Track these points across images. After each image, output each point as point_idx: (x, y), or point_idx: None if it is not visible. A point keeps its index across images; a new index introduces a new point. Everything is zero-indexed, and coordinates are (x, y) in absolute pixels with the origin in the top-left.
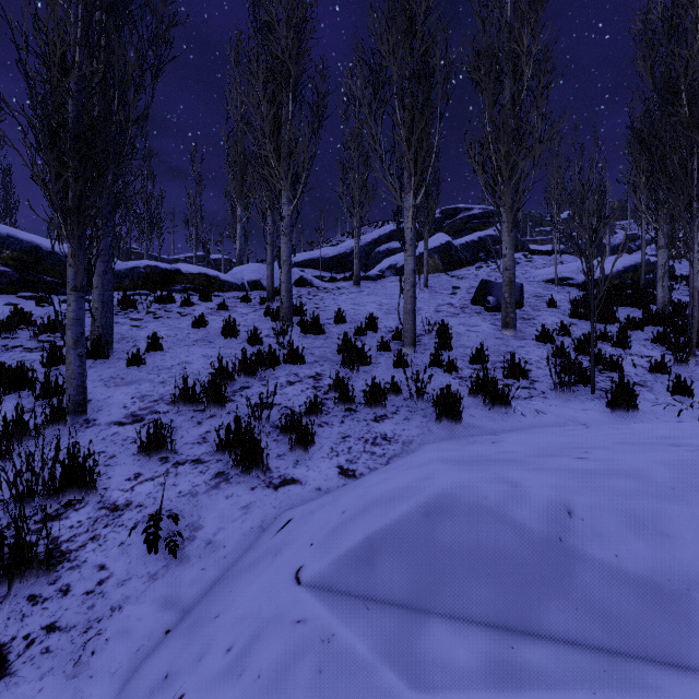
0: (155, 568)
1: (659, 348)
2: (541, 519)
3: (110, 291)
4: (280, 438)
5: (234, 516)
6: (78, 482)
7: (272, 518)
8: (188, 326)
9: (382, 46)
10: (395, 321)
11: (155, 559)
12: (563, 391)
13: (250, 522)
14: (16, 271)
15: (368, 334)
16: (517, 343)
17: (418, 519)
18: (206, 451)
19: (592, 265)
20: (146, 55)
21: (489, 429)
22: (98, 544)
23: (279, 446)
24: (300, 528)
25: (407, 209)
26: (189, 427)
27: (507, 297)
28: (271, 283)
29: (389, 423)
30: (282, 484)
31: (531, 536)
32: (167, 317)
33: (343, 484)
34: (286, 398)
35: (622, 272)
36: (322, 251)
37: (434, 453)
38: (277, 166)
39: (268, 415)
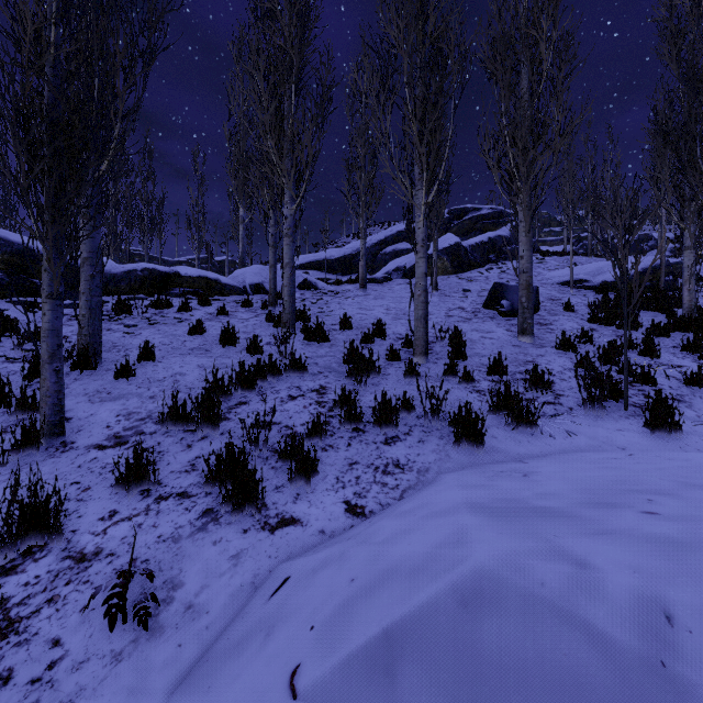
0: (121, 644)
1: (690, 357)
2: (628, 625)
3: (99, 296)
4: (278, 465)
5: (221, 568)
6: (40, 525)
7: (266, 571)
8: (184, 332)
9: (392, 31)
10: (404, 327)
11: (122, 631)
12: (593, 408)
13: (240, 577)
14: (7, 275)
15: (376, 342)
16: (536, 351)
17: (453, 610)
18: (195, 482)
19: (625, 268)
20: (136, 41)
21: (515, 454)
22: (56, 609)
23: (277, 475)
24: (299, 595)
25: (419, 207)
26: (177, 451)
27: (524, 302)
28: (273, 286)
29: (401, 446)
30: (279, 525)
31: (617, 654)
32: (163, 323)
33: (350, 525)
34: (287, 415)
35: (640, 274)
36: (327, 253)
37: (458, 492)
38: (279, 163)
39: (265, 438)
